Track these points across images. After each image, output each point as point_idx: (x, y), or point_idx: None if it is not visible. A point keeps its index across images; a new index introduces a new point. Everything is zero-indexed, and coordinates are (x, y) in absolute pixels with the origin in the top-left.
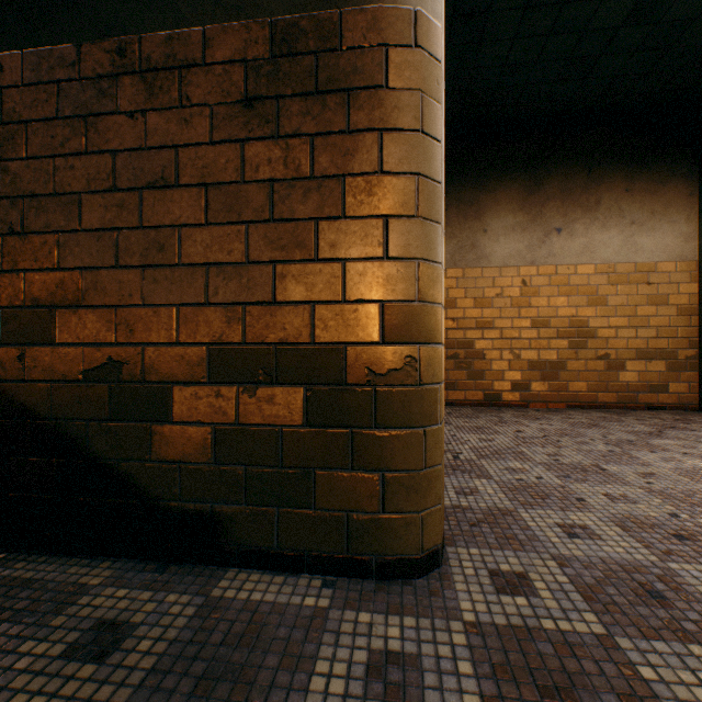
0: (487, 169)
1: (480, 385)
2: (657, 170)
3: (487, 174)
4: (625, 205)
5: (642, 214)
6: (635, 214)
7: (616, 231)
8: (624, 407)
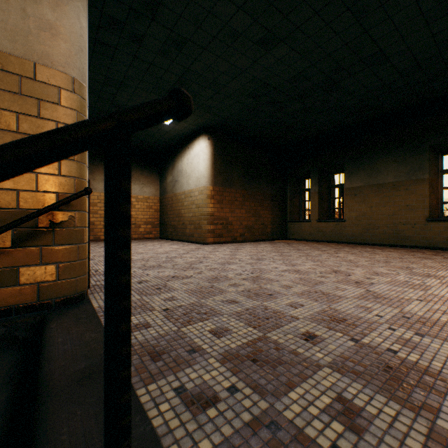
0: (95, 157)
1: (93, 234)
2: (150, 169)
3: (95, 159)
4: (141, 178)
5: (146, 181)
6: (144, 181)
7: (139, 186)
8: (141, 239)
